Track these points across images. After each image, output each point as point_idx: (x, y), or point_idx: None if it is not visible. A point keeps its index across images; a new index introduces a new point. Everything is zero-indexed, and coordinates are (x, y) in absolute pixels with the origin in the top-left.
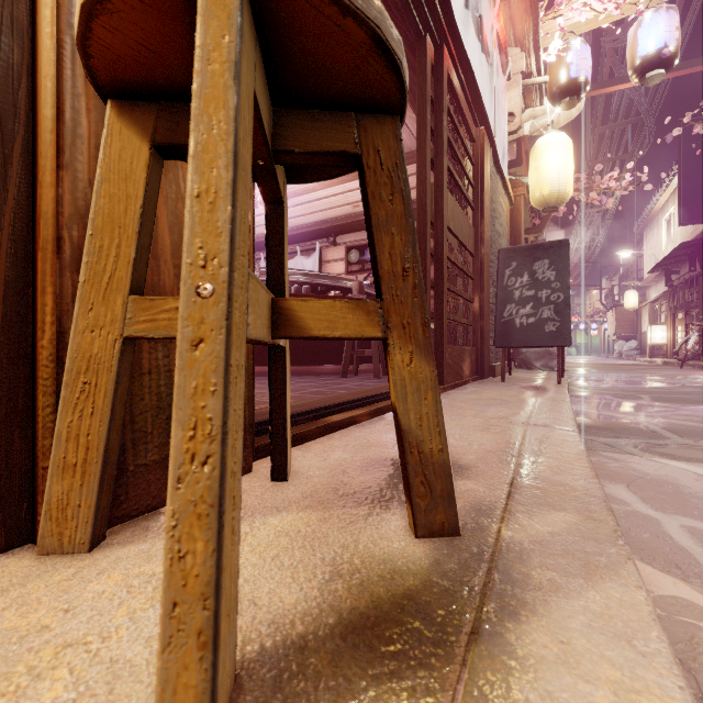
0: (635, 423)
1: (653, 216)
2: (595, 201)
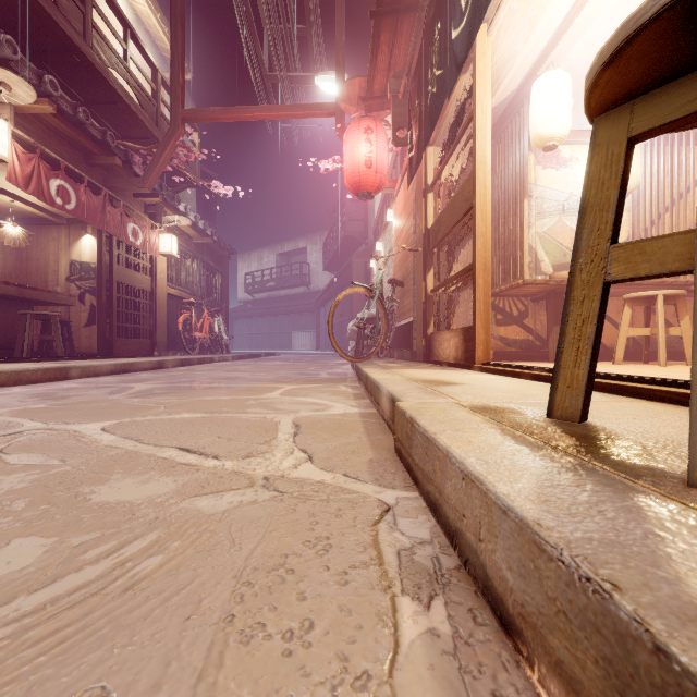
0: None
1: None
2: None
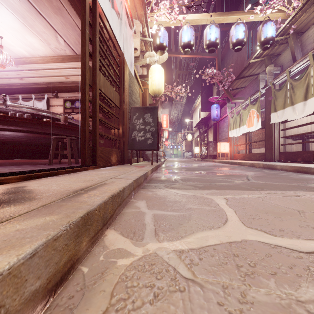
0: (172, 178)
1: (195, 108)
2: (173, 96)
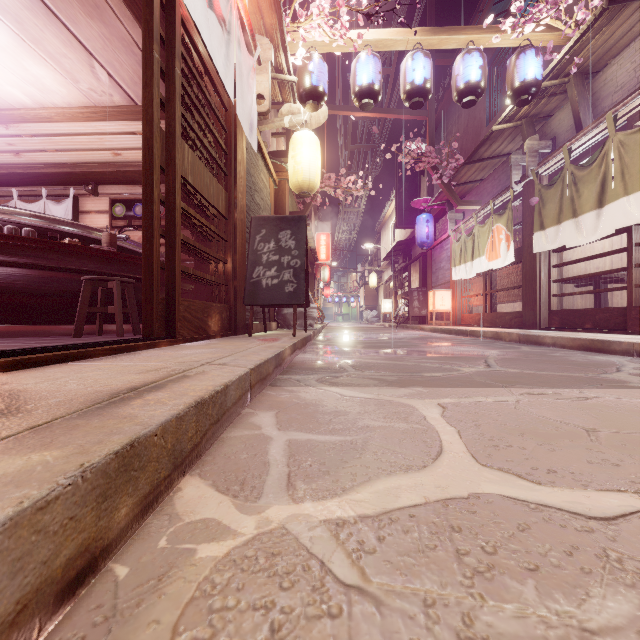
0: (335, 363)
1: (385, 221)
2: (340, 197)
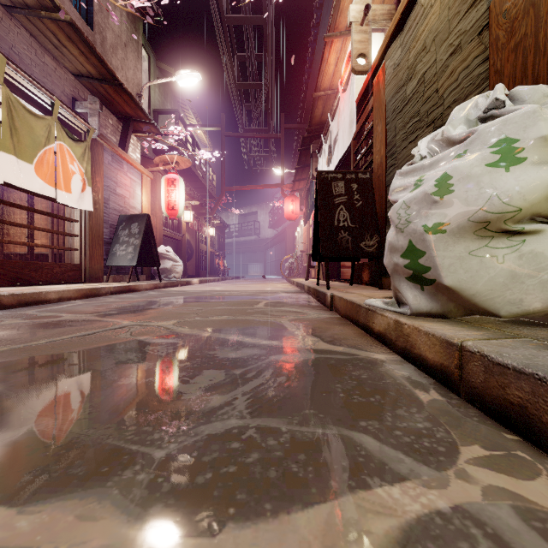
0: (286, 293)
1: None
2: None
